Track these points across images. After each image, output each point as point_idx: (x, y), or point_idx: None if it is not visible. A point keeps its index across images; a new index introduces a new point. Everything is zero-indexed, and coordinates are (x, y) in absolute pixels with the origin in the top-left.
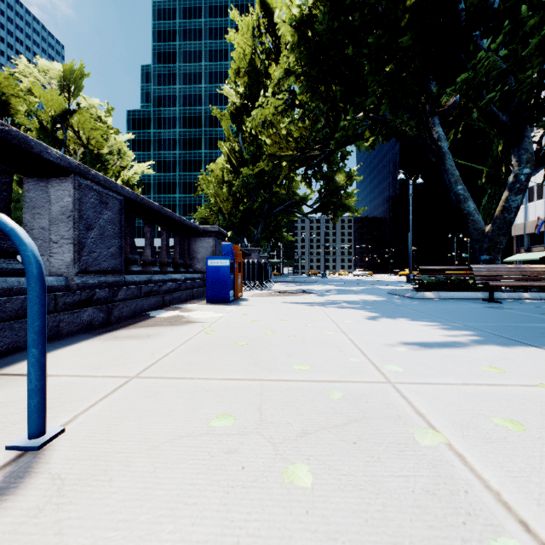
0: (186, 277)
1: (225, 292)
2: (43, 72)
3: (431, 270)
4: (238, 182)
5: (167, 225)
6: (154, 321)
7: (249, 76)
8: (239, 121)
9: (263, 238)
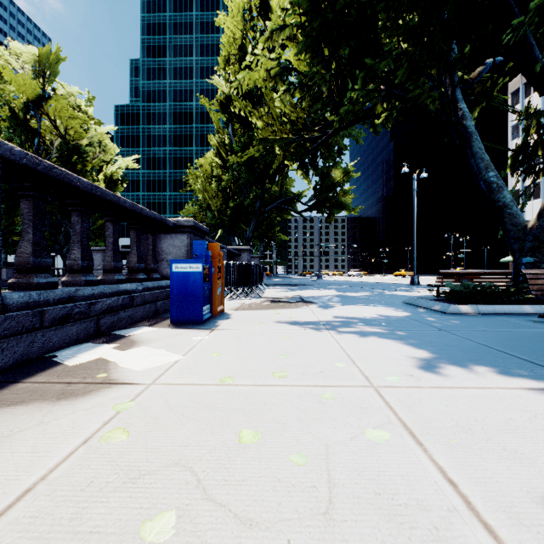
0: (147, 286)
1: (196, 309)
2: (14, 56)
3: (453, 274)
4: (227, 176)
5: (114, 214)
6: (41, 381)
7: (239, 64)
8: (229, 111)
9: (255, 237)
